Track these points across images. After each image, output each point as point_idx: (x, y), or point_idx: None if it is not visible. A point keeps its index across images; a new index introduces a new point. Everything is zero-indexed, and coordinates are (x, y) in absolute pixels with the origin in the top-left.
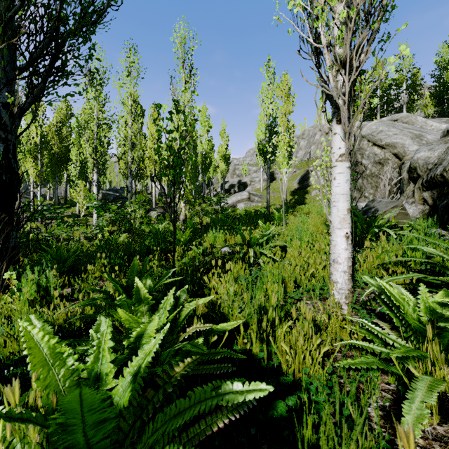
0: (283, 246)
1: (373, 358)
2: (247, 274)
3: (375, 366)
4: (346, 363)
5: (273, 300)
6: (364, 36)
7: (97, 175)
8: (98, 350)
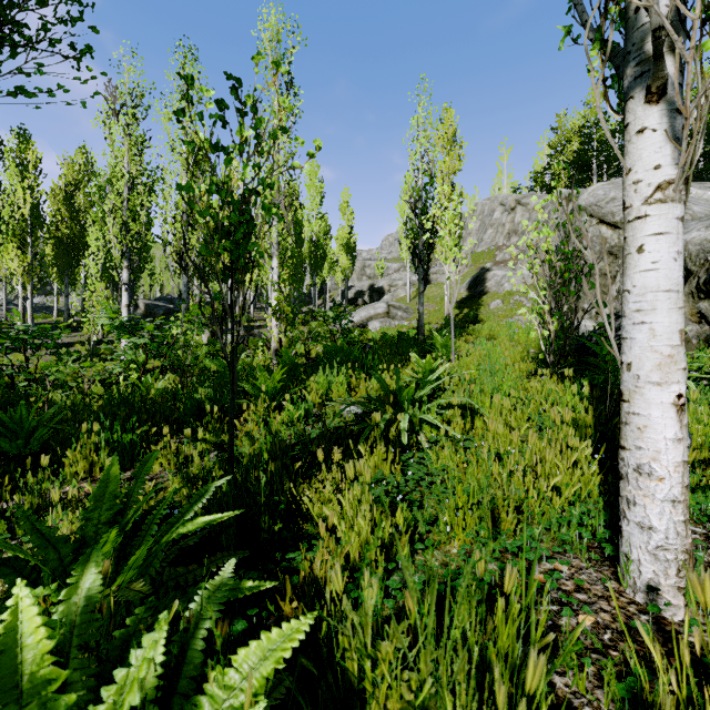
0: (465, 405)
1: None
2: (397, 474)
3: None
4: None
5: (531, 675)
6: None
7: (129, 271)
8: None
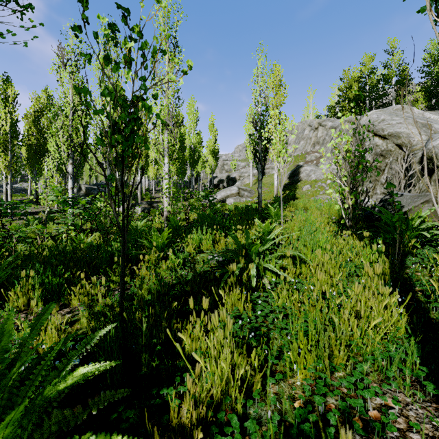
0: (294, 257)
1: None
2: (249, 311)
3: None
4: None
5: None
6: None
7: (73, 166)
8: None
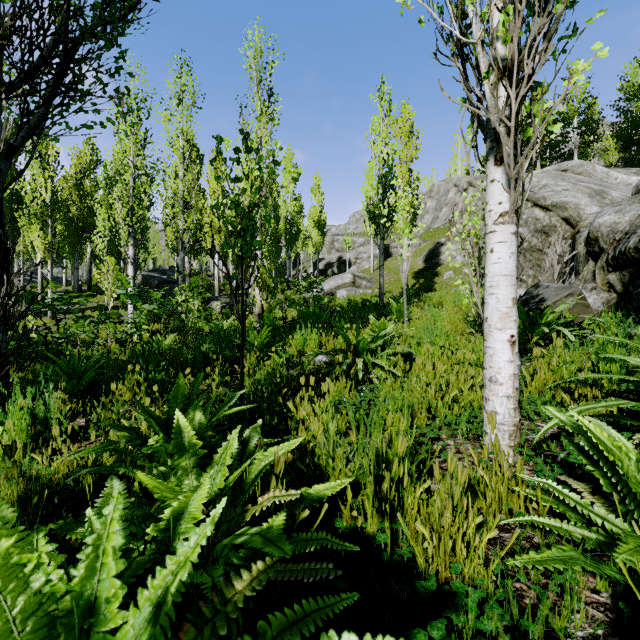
0: (406, 354)
1: (572, 549)
2: (353, 397)
3: (579, 567)
4: (528, 560)
5: (400, 447)
6: (541, 25)
7: (134, 248)
8: (95, 553)
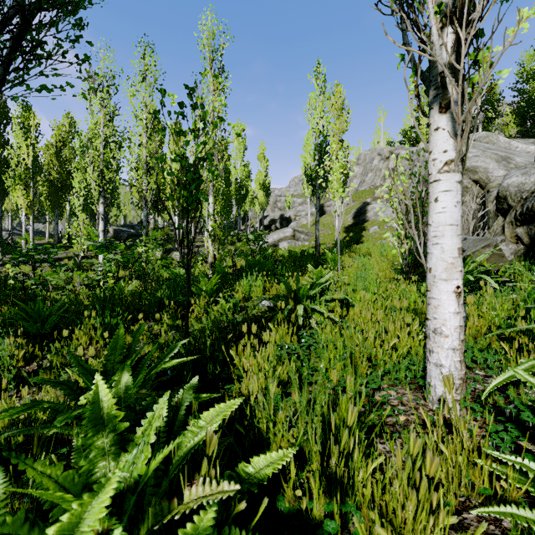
0: (342, 300)
1: None
2: (295, 343)
3: None
4: None
5: (350, 417)
6: None
7: (104, 206)
8: None
